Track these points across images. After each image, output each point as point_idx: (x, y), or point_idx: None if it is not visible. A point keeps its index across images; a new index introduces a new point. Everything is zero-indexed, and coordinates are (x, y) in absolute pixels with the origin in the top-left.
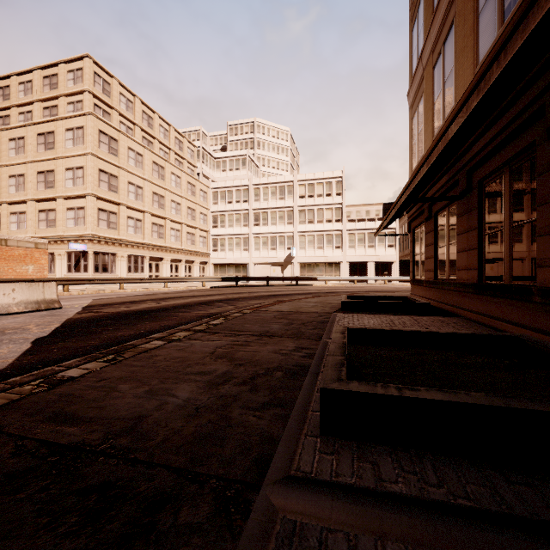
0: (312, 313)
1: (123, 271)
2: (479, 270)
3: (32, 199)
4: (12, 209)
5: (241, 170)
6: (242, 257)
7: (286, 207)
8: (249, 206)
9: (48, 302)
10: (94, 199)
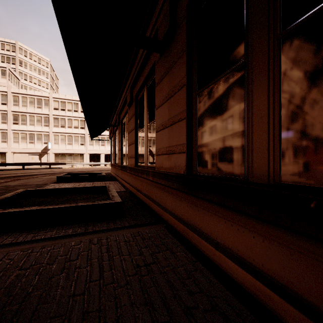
0: (33, 185)
1: None
2: (121, 159)
3: None
4: None
5: (1, 78)
6: (1, 147)
7: (43, 114)
8: (8, 108)
9: None
10: None
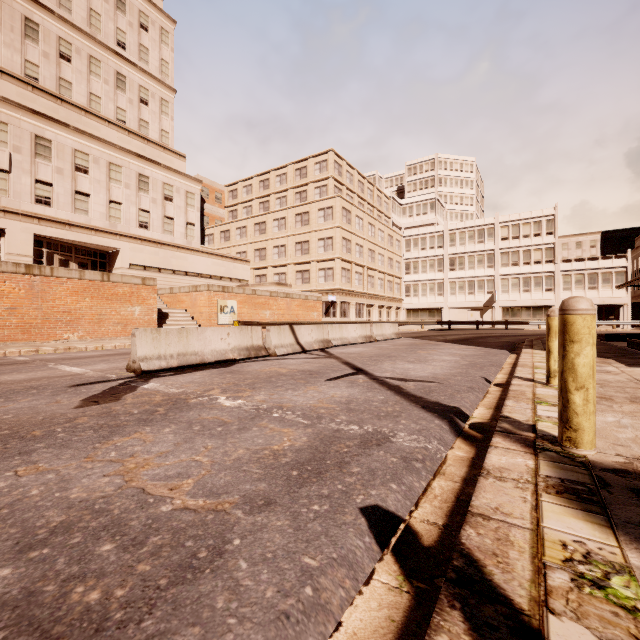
0: None
1: (353, 316)
2: None
3: (291, 263)
4: (275, 271)
5: (429, 214)
6: (437, 302)
7: (486, 250)
8: (444, 252)
9: (398, 334)
10: (340, 261)
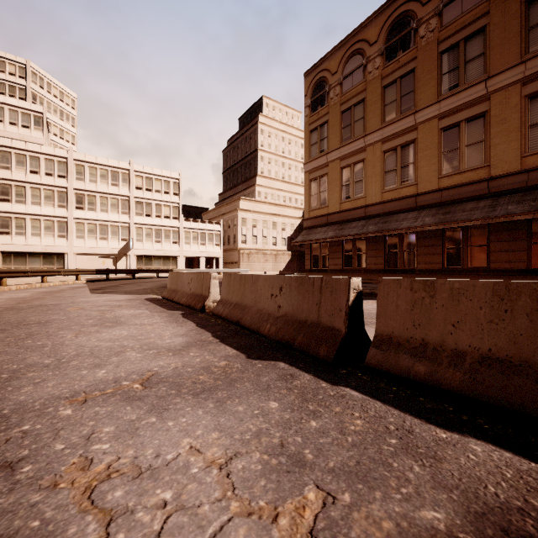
0: None
1: None
2: (384, 264)
3: None
4: None
5: (34, 130)
6: (58, 245)
7: (120, 195)
8: (69, 184)
9: None
10: None
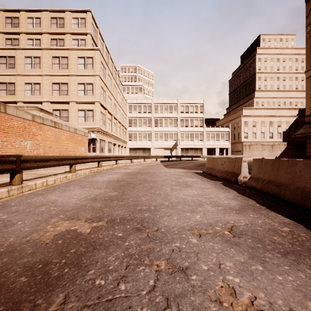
0: None
1: (106, 151)
2: None
3: (48, 101)
4: None
5: (139, 94)
6: (148, 144)
7: (173, 117)
8: (152, 115)
9: None
10: (99, 105)
